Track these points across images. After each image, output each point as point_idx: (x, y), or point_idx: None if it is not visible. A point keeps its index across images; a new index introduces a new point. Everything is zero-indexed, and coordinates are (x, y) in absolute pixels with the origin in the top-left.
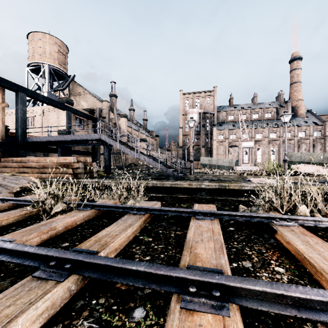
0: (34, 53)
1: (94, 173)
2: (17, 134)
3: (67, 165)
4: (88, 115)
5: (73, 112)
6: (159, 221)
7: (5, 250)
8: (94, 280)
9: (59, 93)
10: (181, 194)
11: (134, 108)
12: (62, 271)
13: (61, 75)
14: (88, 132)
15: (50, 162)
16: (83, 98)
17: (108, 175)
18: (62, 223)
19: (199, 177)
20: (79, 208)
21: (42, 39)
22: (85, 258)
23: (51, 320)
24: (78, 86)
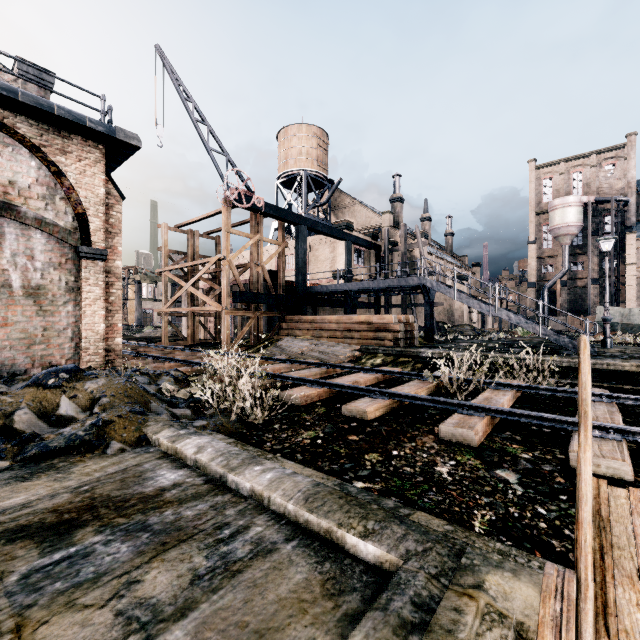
0: (286, 158)
1: (414, 340)
2: (297, 283)
3: (383, 327)
4: (371, 242)
5: (353, 241)
6: (634, 415)
7: (512, 414)
8: (632, 451)
9: (317, 211)
10: (615, 383)
11: (429, 215)
12: (612, 434)
13: (318, 182)
14: (369, 270)
15: (358, 322)
16: (349, 213)
17: (431, 343)
18: (505, 401)
19: (634, 353)
20: (492, 387)
21: (298, 134)
22: (627, 427)
23: (632, 465)
24: (340, 195)
